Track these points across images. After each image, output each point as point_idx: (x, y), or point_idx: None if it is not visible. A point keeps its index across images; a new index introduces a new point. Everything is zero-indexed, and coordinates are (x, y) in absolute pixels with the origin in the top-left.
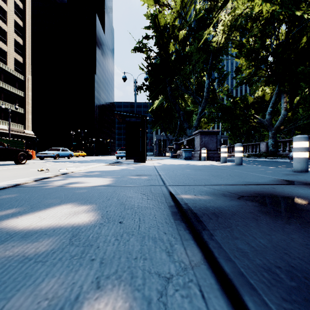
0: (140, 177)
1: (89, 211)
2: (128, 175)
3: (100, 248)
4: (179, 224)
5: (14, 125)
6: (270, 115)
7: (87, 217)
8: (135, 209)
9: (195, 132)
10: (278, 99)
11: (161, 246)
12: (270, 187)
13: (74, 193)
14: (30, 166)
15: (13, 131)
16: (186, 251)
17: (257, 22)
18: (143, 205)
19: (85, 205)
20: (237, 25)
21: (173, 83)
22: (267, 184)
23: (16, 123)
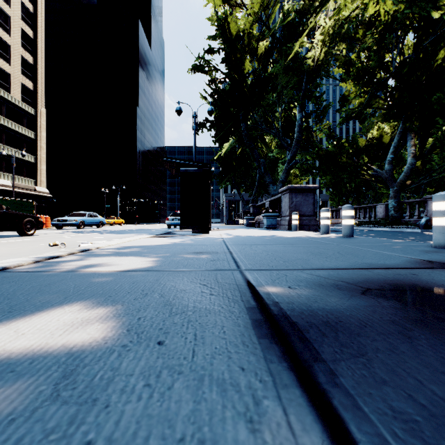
0: (200, 256)
1: (108, 319)
2: (182, 252)
3: (110, 409)
4: (268, 347)
5: (20, 179)
6: (390, 164)
7: (101, 331)
8: (189, 315)
9: (282, 190)
10: (402, 141)
11: (235, 404)
12: (408, 273)
13: (90, 284)
14: (40, 238)
15: (19, 187)
16: (288, 417)
17: (372, 29)
18: (203, 306)
19: (104, 305)
20: (343, 34)
21: (249, 118)
22: (402, 268)
23: (23, 177)
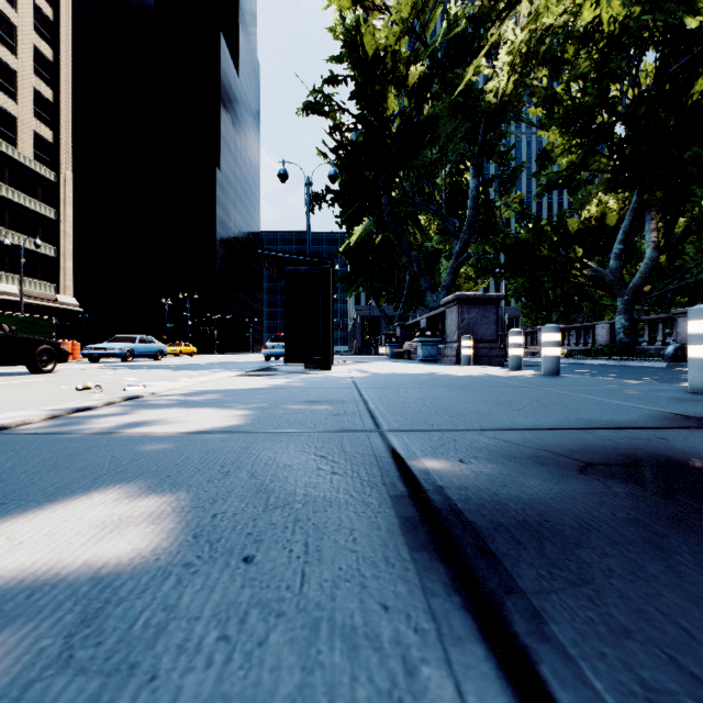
0: (316, 407)
1: (163, 517)
2: (288, 401)
3: (158, 685)
4: (427, 568)
5: (33, 283)
6: (618, 260)
7: (151, 537)
8: (297, 510)
9: (446, 300)
10: (637, 223)
11: (372, 675)
12: (652, 437)
13: (138, 455)
14: (63, 378)
15: (31, 297)
16: (465, 700)
17: (589, 45)
18: (320, 494)
19: (157, 492)
20: (543, 53)
21: (394, 186)
22: (642, 428)
23: (37, 280)
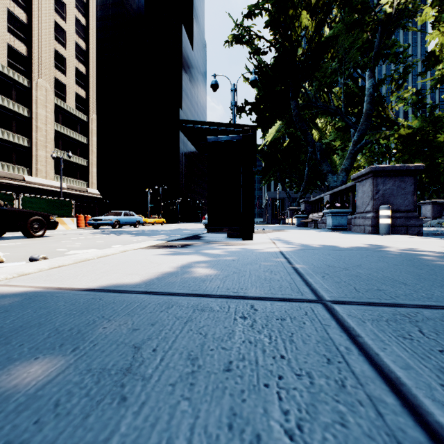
0: None
1: None
2: None
3: None
4: None
5: (74, 182)
6: None
7: None
8: None
9: (358, 174)
10: None
11: None
12: None
13: None
14: (33, 242)
15: (73, 189)
16: None
17: None
18: None
19: None
20: None
21: (300, 95)
22: None
23: (77, 180)
